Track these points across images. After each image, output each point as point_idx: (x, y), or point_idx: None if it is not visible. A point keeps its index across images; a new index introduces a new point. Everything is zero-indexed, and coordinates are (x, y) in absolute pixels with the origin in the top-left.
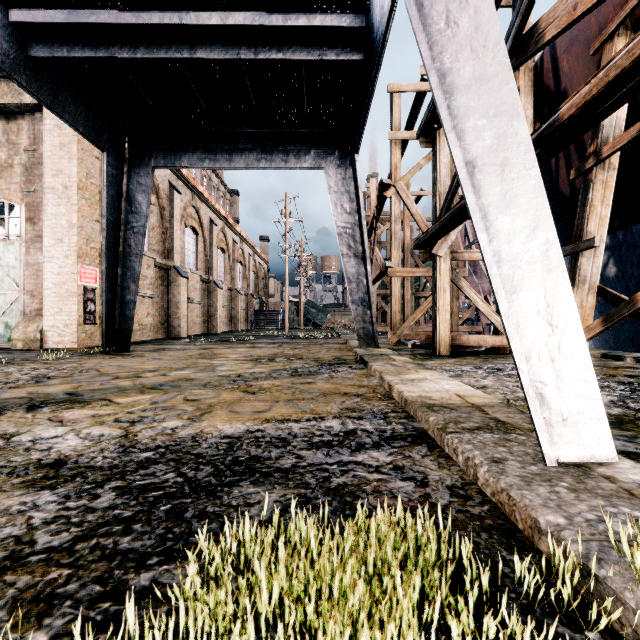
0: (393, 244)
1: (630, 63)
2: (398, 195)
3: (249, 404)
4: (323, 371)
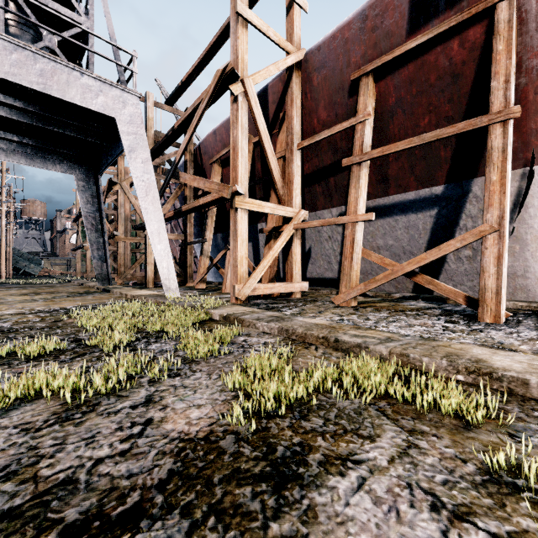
0: (119, 220)
1: (192, 208)
2: (123, 190)
3: (65, 303)
4: (86, 295)
